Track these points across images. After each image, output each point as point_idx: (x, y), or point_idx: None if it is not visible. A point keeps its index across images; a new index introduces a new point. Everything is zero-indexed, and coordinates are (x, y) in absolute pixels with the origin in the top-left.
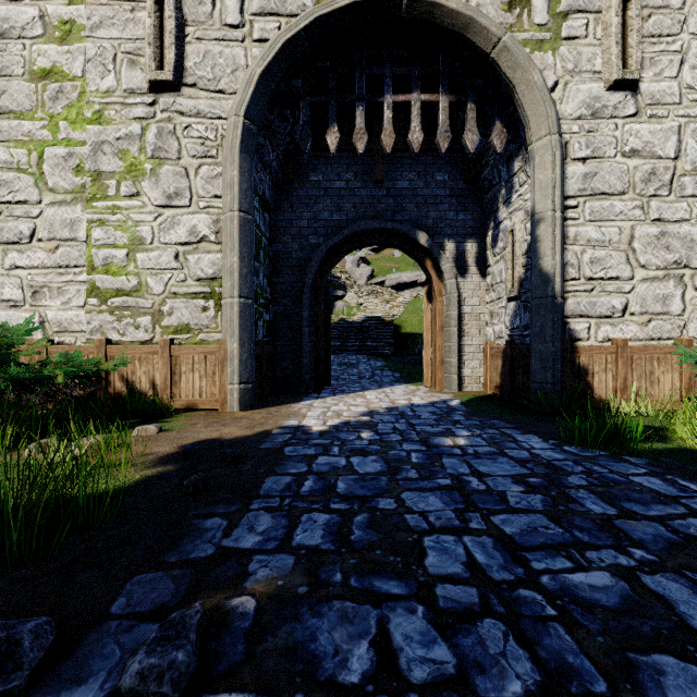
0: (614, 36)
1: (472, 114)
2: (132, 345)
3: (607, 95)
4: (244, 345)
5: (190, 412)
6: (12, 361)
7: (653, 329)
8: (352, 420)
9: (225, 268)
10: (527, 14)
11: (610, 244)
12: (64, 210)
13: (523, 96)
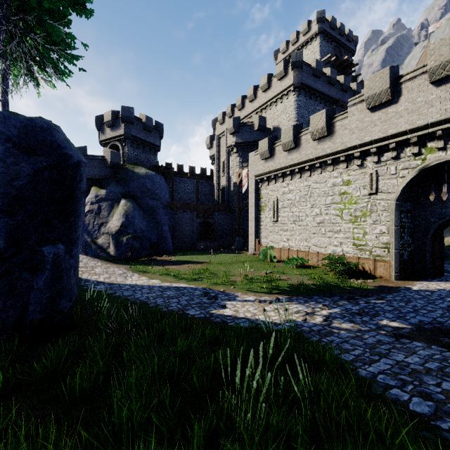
0: None
1: None
2: (364, 259)
3: None
4: (396, 263)
5: (380, 278)
6: (345, 263)
7: None
8: (429, 290)
9: (390, 241)
10: None
11: None
12: (347, 225)
13: None
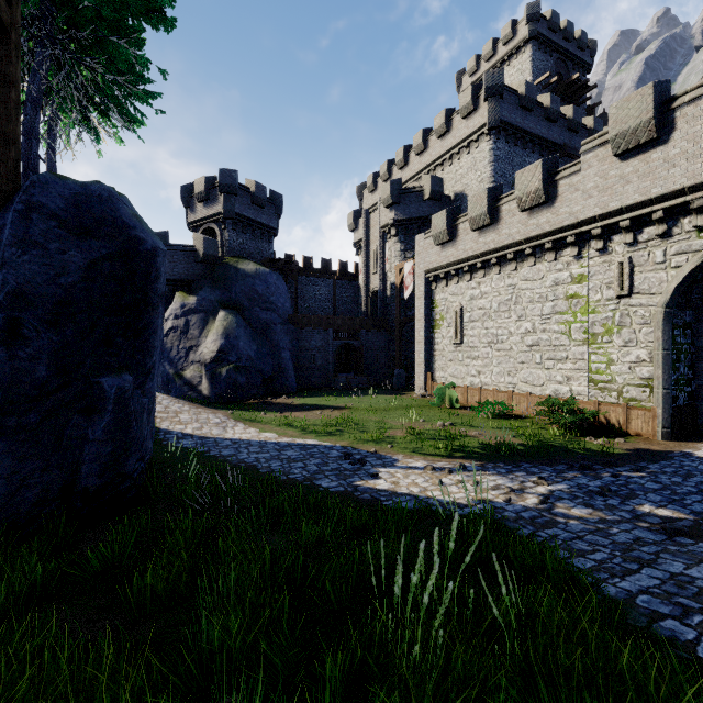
0: None
1: None
2: (608, 404)
3: None
4: (665, 411)
5: (636, 436)
6: (576, 411)
7: None
8: None
9: (655, 375)
10: None
11: None
12: (579, 348)
13: None
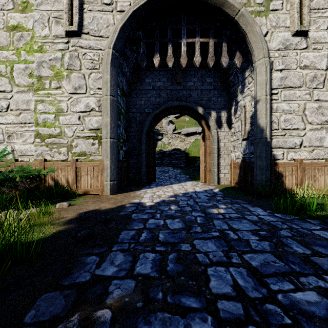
0: (296, 9)
1: (225, 48)
2: (57, 162)
3: (292, 38)
4: (112, 162)
5: (85, 195)
6: None
7: (315, 154)
8: (166, 200)
9: (103, 124)
10: None
11: (294, 112)
12: (23, 95)
13: (251, 38)
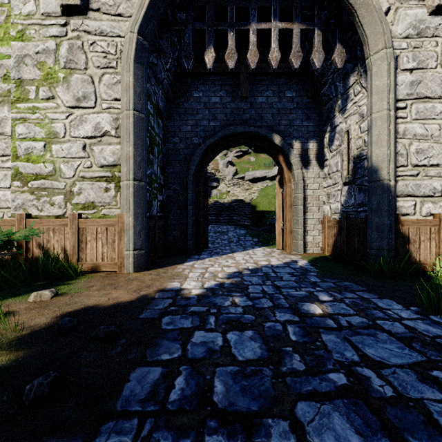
0: None
1: (318, 38)
2: (47, 219)
3: (429, 18)
4: (138, 219)
5: (93, 273)
6: None
7: None
8: (226, 282)
9: (123, 156)
10: None
11: (432, 138)
12: None
13: (363, 18)
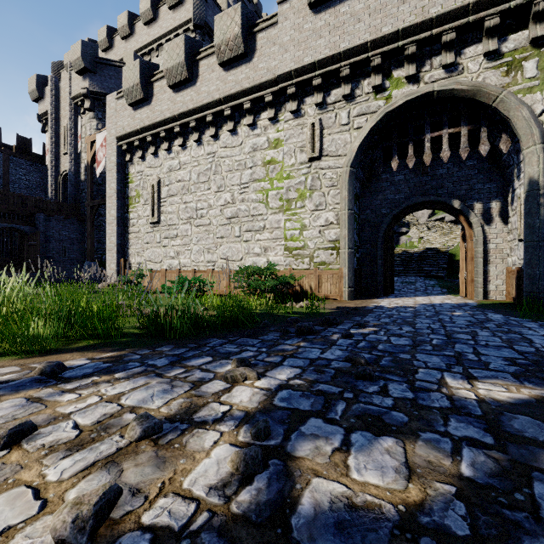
0: None
1: (484, 134)
2: (302, 271)
3: None
4: (350, 270)
5: (326, 299)
6: (276, 276)
7: None
8: (403, 305)
9: (341, 236)
10: (520, 74)
11: None
12: (275, 216)
13: (515, 124)
